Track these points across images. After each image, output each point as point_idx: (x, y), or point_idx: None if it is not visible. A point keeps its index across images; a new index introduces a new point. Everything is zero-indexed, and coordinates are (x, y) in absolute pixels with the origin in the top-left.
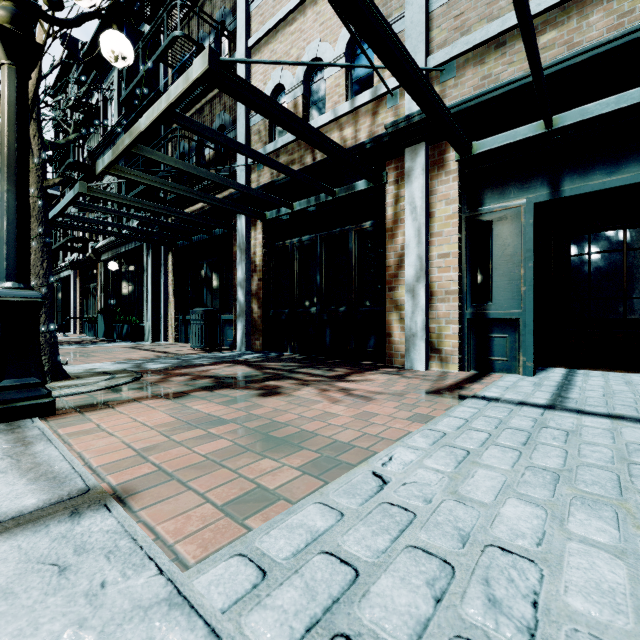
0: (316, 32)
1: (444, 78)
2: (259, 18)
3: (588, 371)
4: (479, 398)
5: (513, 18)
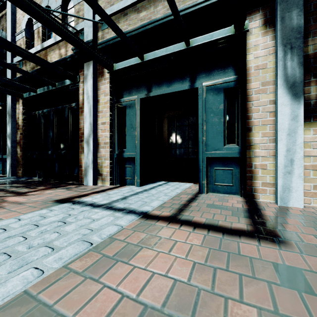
0: None
1: (103, 28)
2: None
3: (173, 182)
4: (73, 202)
5: (128, 1)
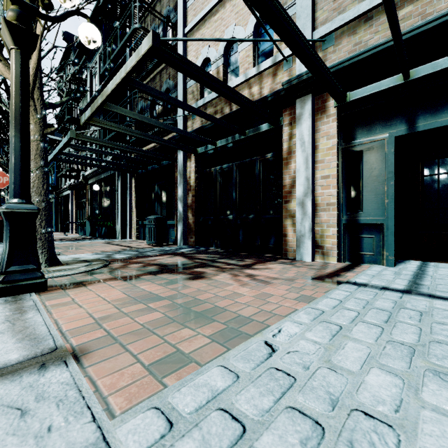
0: (232, 19)
1: (325, 46)
2: (193, 12)
3: (438, 263)
4: (351, 283)
5: None
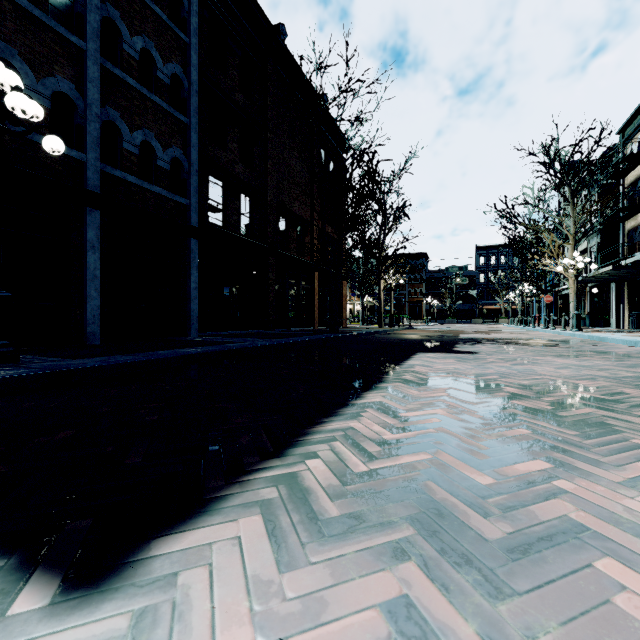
0: None
1: None
2: None
3: None
4: None
5: None
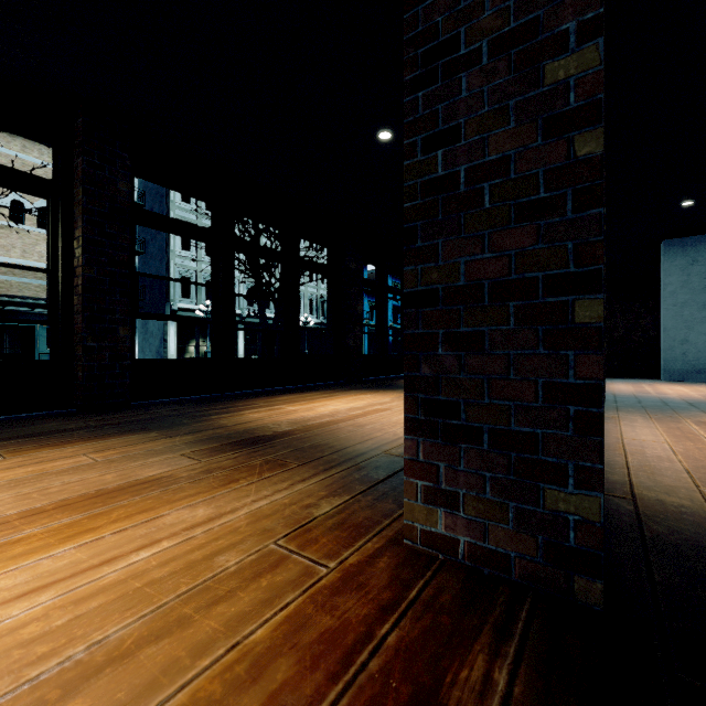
0: None
1: None
2: None
3: None
4: None
5: None
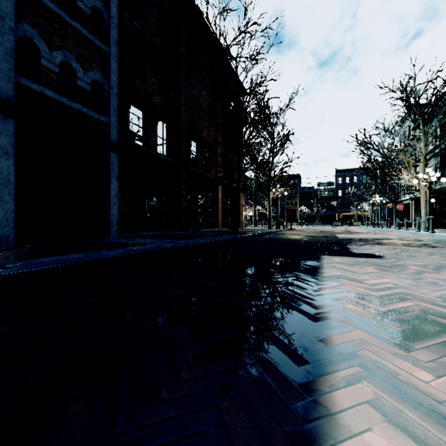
0: None
1: None
2: None
3: None
4: None
5: None
